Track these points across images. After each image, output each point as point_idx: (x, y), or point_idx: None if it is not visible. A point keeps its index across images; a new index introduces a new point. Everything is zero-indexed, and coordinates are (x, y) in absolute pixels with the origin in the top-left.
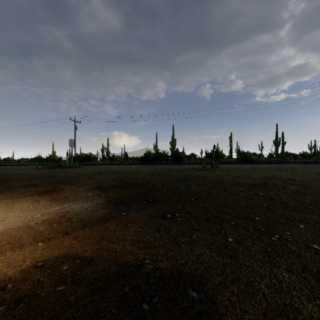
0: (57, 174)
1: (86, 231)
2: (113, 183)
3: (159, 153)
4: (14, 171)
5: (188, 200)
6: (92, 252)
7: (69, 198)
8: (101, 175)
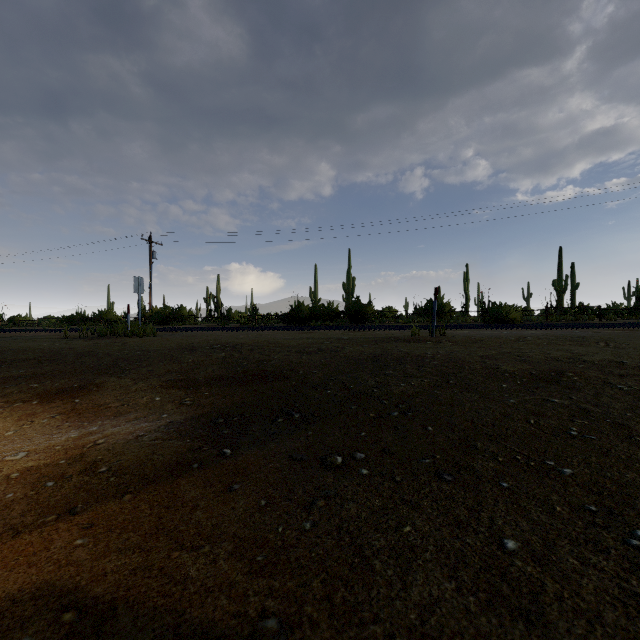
0: (102, 351)
1: (123, 506)
2: (216, 371)
3: (320, 307)
4: (17, 343)
5: (386, 415)
6: (118, 582)
7: (107, 409)
8: (195, 352)
